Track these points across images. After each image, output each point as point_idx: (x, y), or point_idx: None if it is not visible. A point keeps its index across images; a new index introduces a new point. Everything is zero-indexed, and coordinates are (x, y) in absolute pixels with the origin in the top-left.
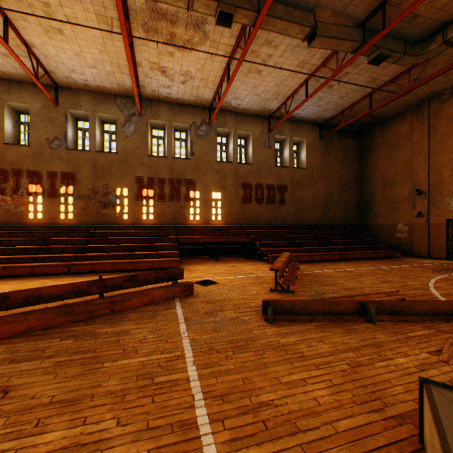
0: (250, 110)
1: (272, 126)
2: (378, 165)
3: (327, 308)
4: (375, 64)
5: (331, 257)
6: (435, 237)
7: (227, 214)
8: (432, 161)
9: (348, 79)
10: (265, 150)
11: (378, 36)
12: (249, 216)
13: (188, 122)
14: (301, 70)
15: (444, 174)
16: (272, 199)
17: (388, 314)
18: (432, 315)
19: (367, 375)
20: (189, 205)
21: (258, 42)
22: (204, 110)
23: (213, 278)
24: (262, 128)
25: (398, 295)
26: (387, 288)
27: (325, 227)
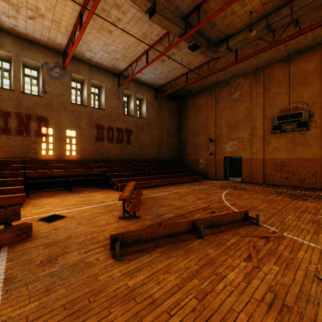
0: (103, 65)
1: (121, 82)
2: (189, 122)
3: (168, 232)
4: (192, 50)
5: (164, 183)
6: (219, 167)
7: (82, 150)
8: (217, 122)
9: (174, 58)
10: (115, 100)
11: (195, 28)
12: (102, 152)
13: (40, 60)
14: (143, 41)
15: (223, 130)
16: (121, 139)
17: (209, 227)
18: (234, 223)
19: (215, 307)
20: (41, 140)
21: (109, 2)
22: (58, 54)
23: (62, 211)
24: (113, 82)
25: (210, 209)
26: (202, 204)
27: (159, 161)
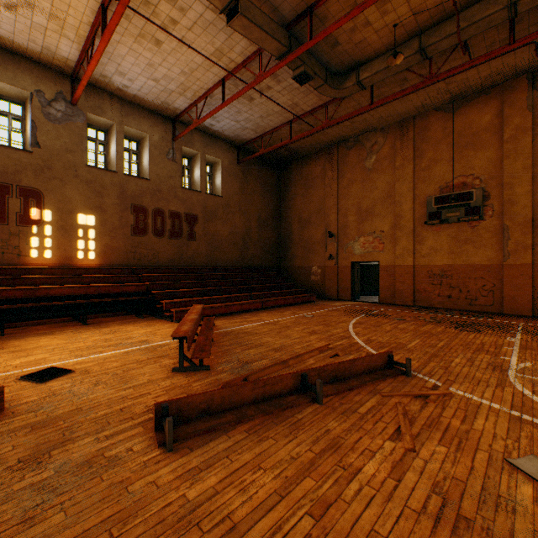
0: (146, 101)
1: (178, 133)
2: (295, 204)
3: (260, 393)
4: (300, 83)
5: (252, 307)
6: (343, 279)
7: (107, 249)
8: (340, 205)
9: (270, 96)
10: (168, 163)
11: (305, 46)
12: (144, 254)
13: (27, 87)
14: (217, 62)
15: (350, 218)
16: (179, 232)
17: (330, 382)
18: (370, 373)
19: (344, 531)
20: (29, 232)
21: None
22: (63, 76)
23: (67, 361)
24: (164, 132)
25: (330, 349)
26: (317, 341)
27: (243, 270)
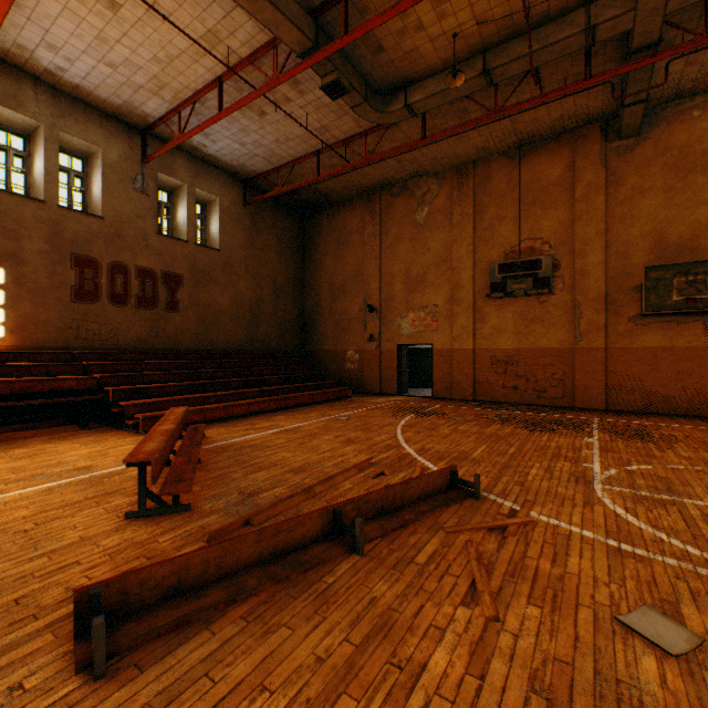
0: (97, 98)
1: (151, 151)
2: (325, 266)
3: (270, 546)
4: (331, 97)
5: (264, 407)
6: (388, 367)
7: (27, 323)
8: (384, 270)
9: (290, 112)
10: (134, 196)
11: (339, 42)
12: (94, 330)
13: None
14: (210, 51)
15: (396, 288)
16: (152, 298)
17: (375, 518)
18: (429, 498)
19: None
20: None
21: None
22: None
23: None
24: (127, 148)
25: (373, 466)
26: (354, 454)
27: (252, 355)
